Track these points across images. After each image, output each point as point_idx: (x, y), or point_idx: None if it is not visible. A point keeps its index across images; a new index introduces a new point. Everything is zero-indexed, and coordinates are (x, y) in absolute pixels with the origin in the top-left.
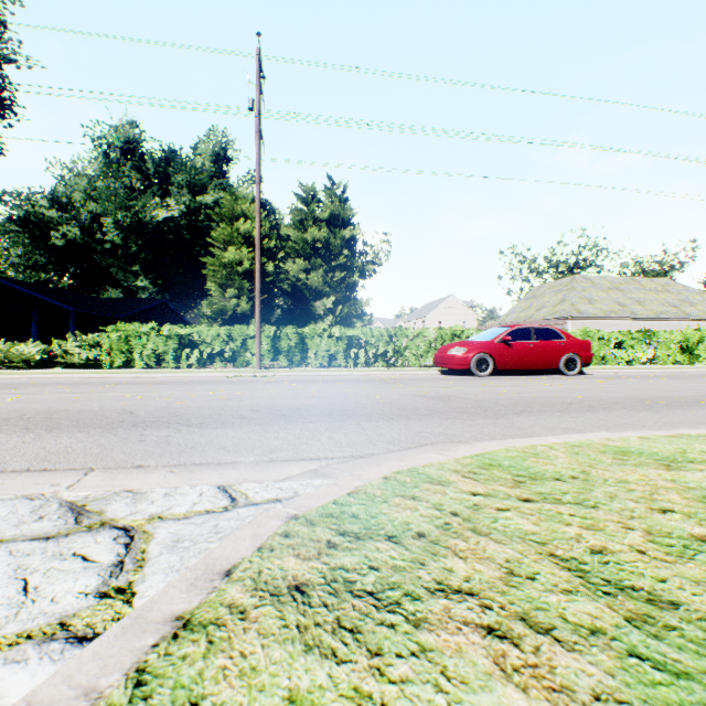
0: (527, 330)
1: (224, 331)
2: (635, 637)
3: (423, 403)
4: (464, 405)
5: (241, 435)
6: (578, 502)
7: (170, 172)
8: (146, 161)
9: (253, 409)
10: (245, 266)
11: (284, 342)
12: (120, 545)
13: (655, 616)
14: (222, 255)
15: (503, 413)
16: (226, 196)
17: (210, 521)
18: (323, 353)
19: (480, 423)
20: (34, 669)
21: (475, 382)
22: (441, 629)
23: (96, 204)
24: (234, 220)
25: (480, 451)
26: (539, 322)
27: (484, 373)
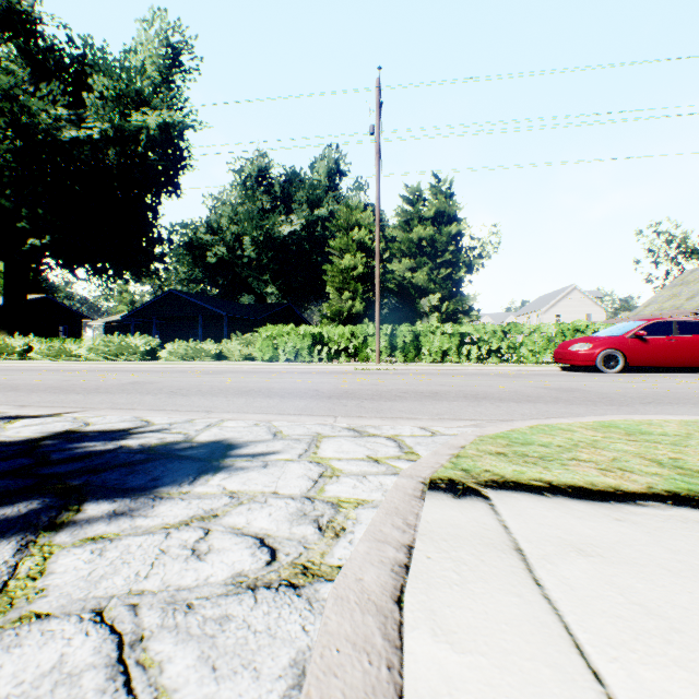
0: (668, 324)
1: (347, 330)
2: (677, 477)
3: (545, 393)
4: (588, 396)
5: (407, 405)
6: (672, 444)
7: (292, 191)
8: (273, 185)
9: (401, 392)
10: (359, 270)
11: (399, 339)
12: (392, 442)
13: (694, 474)
14: (339, 262)
15: (629, 402)
16: (342, 209)
17: (427, 439)
18: (436, 349)
19: (603, 408)
20: (403, 463)
21: (601, 378)
22: (575, 466)
23: (237, 226)
24: (349, 229)
25: (601, 420)
26: (691, 313)
27: (613, 370)
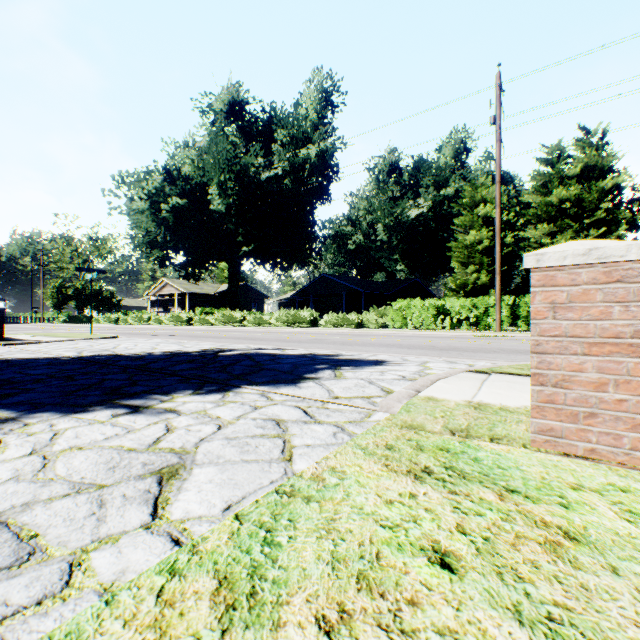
0: None
1: (468, 302)
2: None
3: None
4: None
5: (494, 355)
6: None
7: (418, 177)
8: (402, 175)
9: (499, 349)
10: (483, 244)
11: (521, 309)
12: (467, 365)
13: None
14: (463, 238)
15: None
16: (467, 189)
17: None
18: None
19: None
20: None
21: None
22: None
23: (371, 216)
24: (473, 206)
25: None
26: None
27: None
